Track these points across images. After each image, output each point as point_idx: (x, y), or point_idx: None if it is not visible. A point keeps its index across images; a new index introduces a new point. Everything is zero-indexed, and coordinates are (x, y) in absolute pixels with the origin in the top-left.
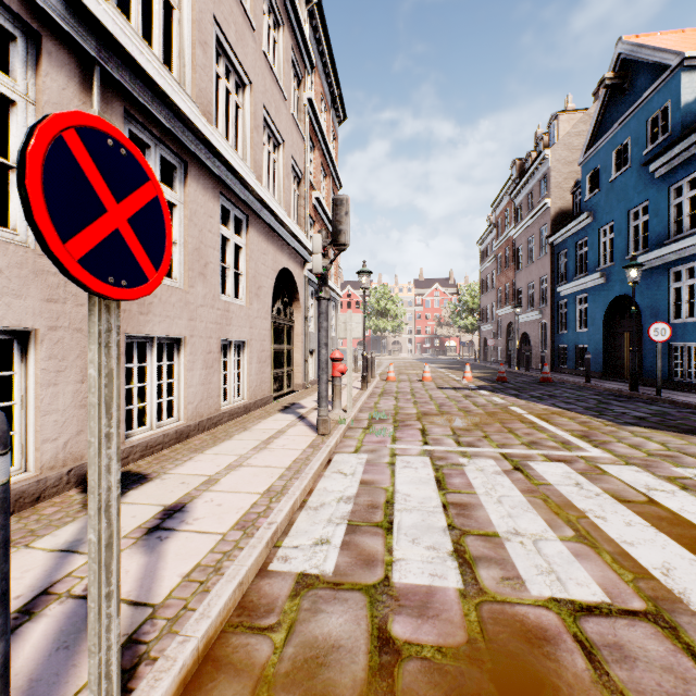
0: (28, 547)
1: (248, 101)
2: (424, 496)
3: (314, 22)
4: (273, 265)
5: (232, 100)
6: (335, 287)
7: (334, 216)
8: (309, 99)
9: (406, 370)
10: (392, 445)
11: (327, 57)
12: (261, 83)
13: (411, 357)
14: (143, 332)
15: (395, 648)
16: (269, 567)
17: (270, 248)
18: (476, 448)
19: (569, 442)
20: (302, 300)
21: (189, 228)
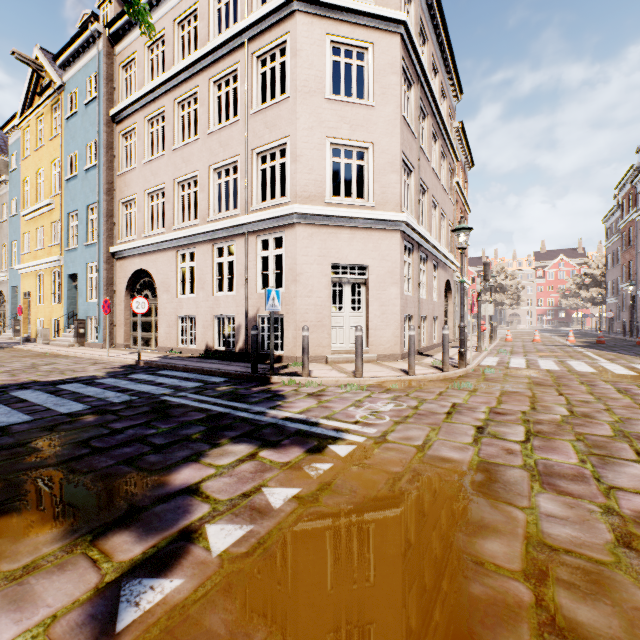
0: (426, 358)
1: (437, 212)
2: (520, 362)
3: (458, 134)
4: (444, 280)
5: (433, 217)
6: (467, 281)
7: (484, 269)
8: (456, 182)
9: (521, 336)
10: (509, 356)
11: (464, 143)
12: (441, 199)
13: (530, 328)
14: (422, 314)
15: (509, 368)
16: (480, 364)
17: (443, 272)
18: (547, 358)
19: (596, 359)
20: (452, 293)
21: (428, 278)
